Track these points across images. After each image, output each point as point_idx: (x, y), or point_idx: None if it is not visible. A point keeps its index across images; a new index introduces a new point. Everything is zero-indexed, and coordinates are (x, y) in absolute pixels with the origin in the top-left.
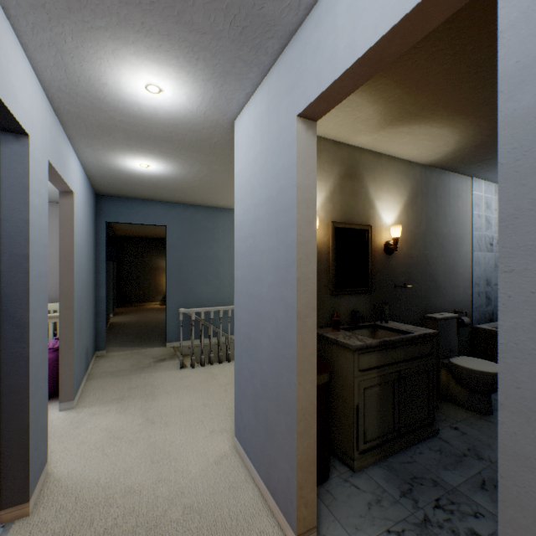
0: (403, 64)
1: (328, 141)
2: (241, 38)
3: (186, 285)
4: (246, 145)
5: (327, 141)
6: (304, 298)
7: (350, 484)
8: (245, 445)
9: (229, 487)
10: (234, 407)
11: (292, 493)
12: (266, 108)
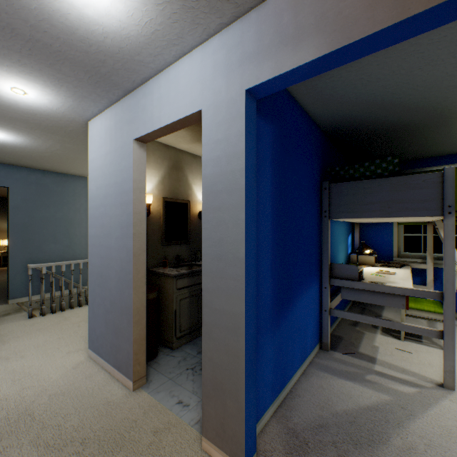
0: None
1: (161, 143)
2: (97, 85)
3: (32, 243)
4: (99, 142)
5: (160, 144)
6: (138, 245)
7: (170, 356)
8: (98, 350)
9: (86, 377)
10: (87, 335)
11: (131, 359)
12: (114, 125)
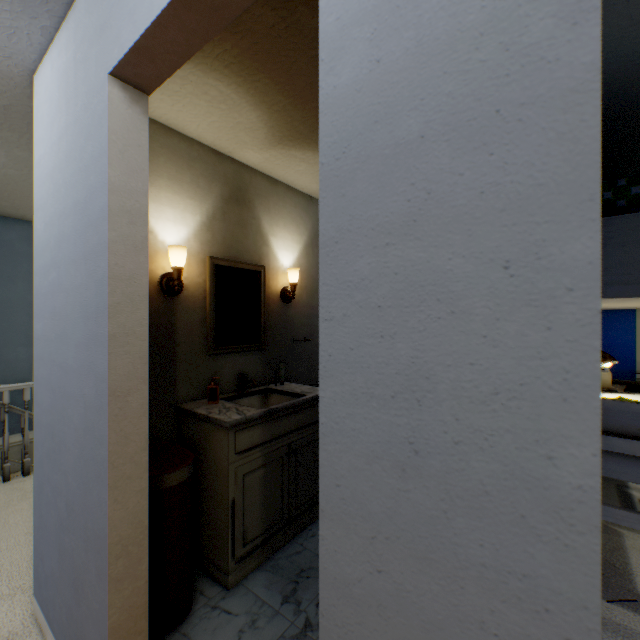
0: (281, 60)
1: (206, 147)
2: None
3: None
4: (49, 115)
5: (203, 148)
6: (125, 365)
7: (220, 611)
8: (48, 609)
9: None
10: None
11: None
12: (73, 57)
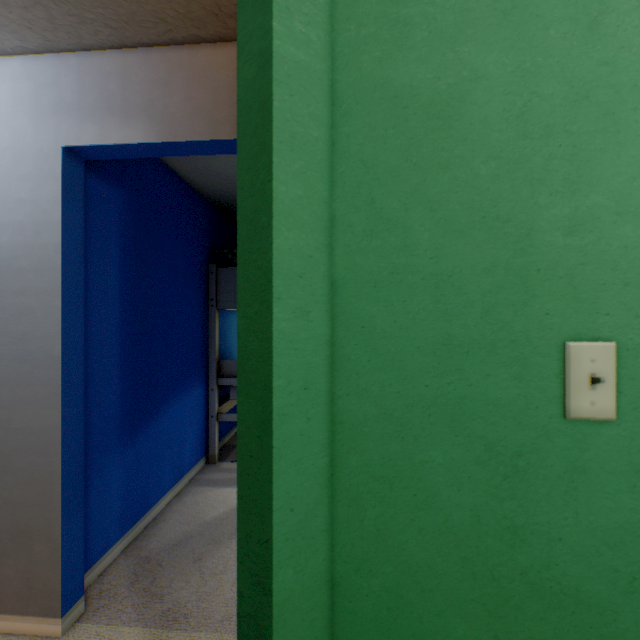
0: None
1: None
2: None
3: None
4: None
5: None
6: None
7: None
8: None
9: None
10: None
11: None
12: None
